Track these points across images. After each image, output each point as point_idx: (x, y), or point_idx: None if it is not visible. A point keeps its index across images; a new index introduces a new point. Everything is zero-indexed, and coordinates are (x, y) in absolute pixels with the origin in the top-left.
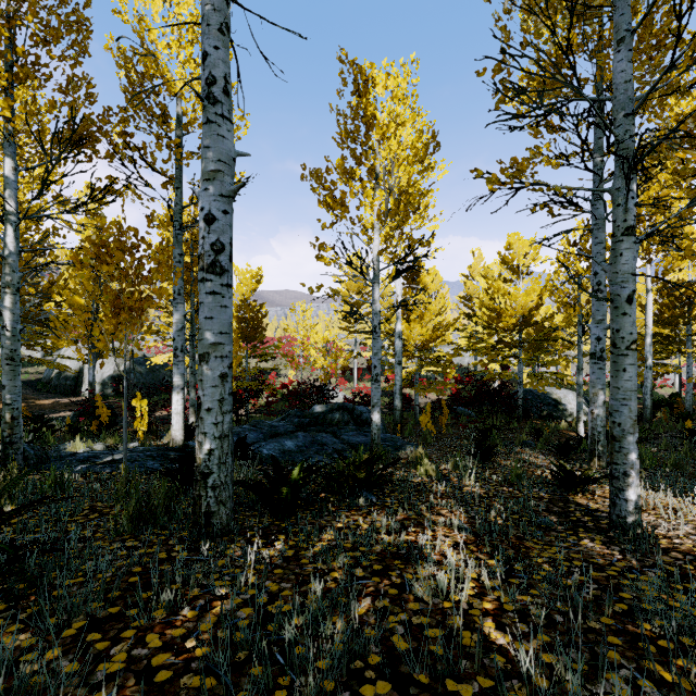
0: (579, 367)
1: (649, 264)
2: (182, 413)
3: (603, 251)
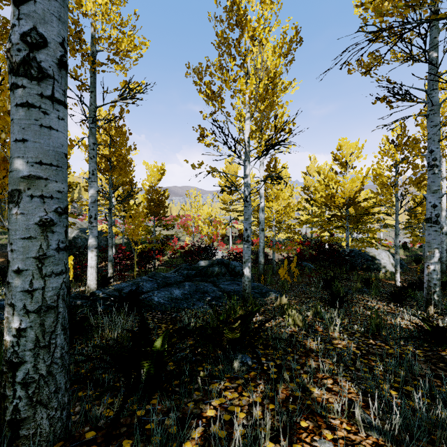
0: (396, 232)
1: (444, 158)
2: (95, 267)
3: (438, 132)
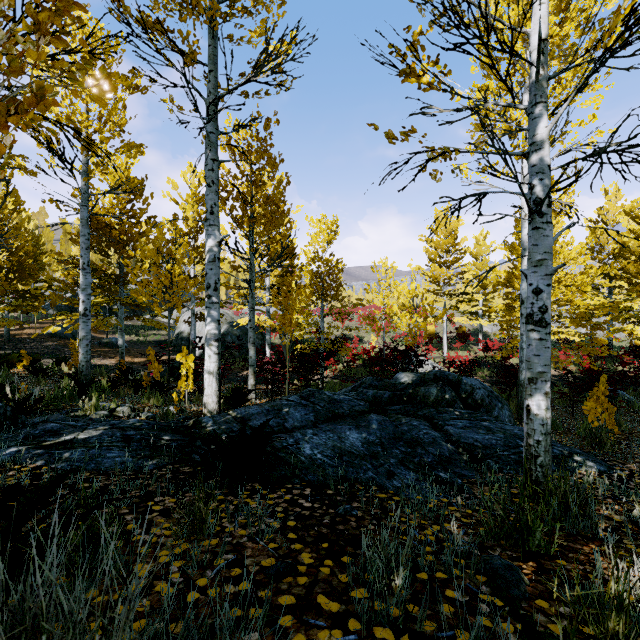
0: None
1: None
2: (215, 373)
3: None
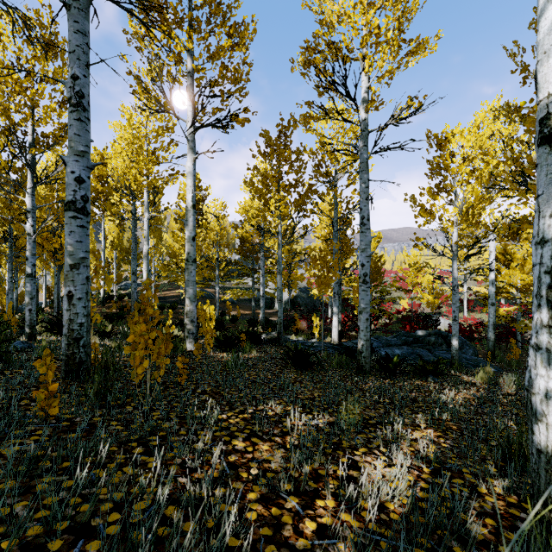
0: None
1: None
2: (337, 327)
3: None
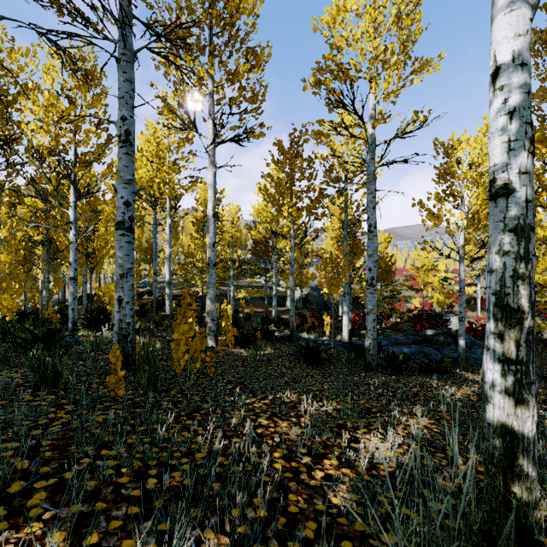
0: None
1: None
2: (347, 326)
3: None
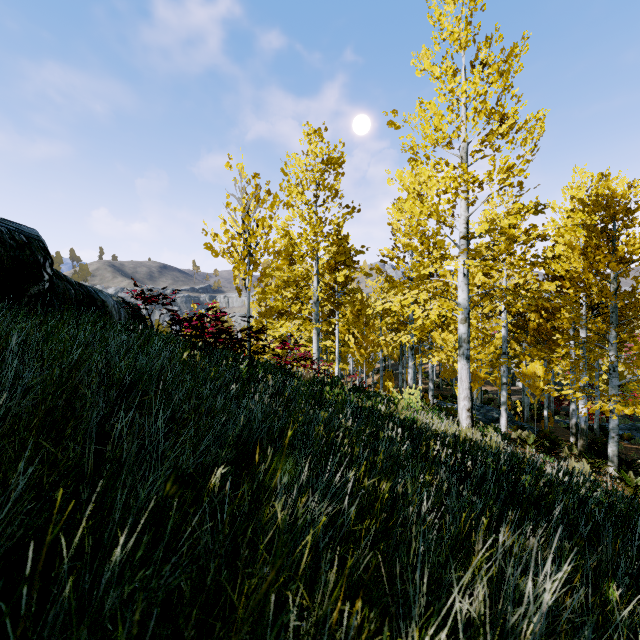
0: None
1: None
2: None
3: None
